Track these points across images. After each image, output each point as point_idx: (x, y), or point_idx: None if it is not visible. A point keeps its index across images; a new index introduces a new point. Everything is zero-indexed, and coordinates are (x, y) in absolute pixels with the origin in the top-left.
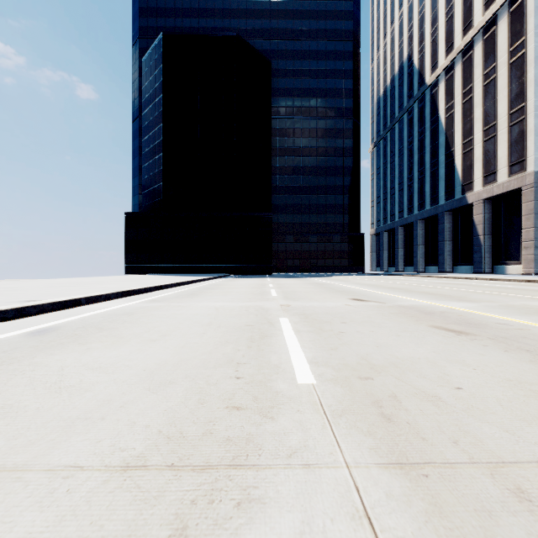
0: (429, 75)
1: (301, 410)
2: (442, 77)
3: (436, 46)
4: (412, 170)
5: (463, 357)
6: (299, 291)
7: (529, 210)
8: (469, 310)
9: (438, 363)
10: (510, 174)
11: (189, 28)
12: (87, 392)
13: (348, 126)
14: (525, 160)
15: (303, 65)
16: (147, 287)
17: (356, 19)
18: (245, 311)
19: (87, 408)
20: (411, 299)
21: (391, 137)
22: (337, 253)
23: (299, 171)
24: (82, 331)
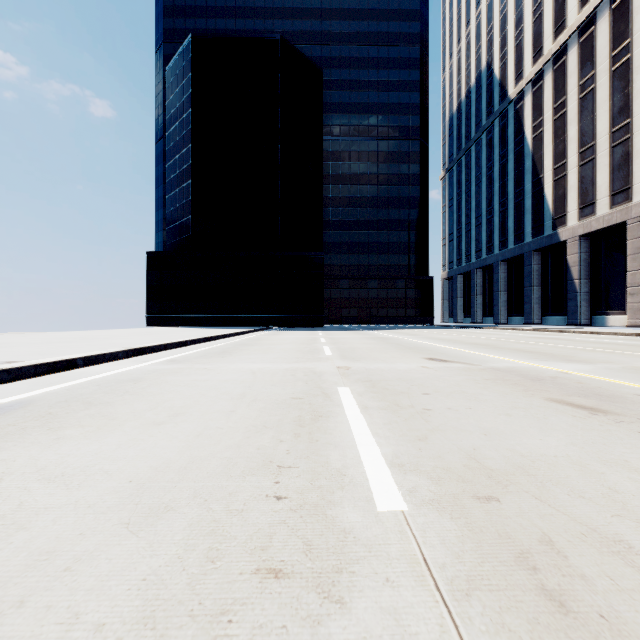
0: (513, 86)
1: (392, 579)
2: (529, 89)
3: (521, 52)
4: (492, 201)
5: (622, 455)
6: (359, 348)
7: (635, 249)
8: (588, 375)
9: (589, 466)
10: (612, 205)
11: (224, 30)
12: (20, 531)
13: (415, 148)
14: (631, 188)
15: (360, 76)
16: (167, 342)
17: (425, 20)
18: (291, 376)
19: (2, 572)
20: (504, 359)
21: (466, 162)
22: (402, 301)
23: (356, 203)
24: (61, 408)
